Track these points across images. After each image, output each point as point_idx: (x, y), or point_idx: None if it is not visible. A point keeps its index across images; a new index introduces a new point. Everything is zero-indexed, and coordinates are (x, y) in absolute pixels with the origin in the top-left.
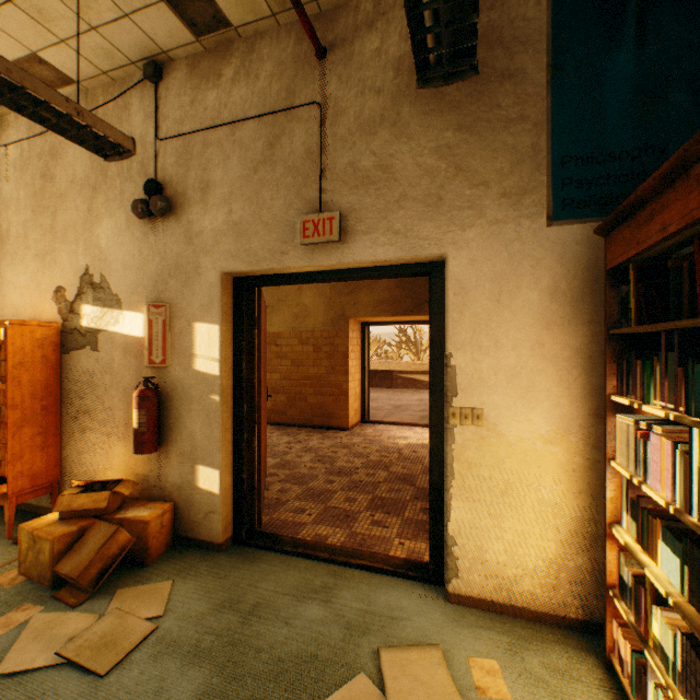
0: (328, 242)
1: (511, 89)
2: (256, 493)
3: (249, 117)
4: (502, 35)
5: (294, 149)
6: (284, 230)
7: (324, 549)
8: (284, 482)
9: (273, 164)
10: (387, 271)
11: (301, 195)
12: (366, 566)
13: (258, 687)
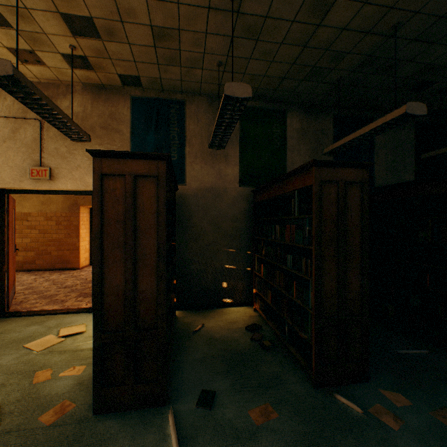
0: (45, 179)
1: (119, 136)
2: (6, 294)
3: (1, 116)
4: (116, 117)
5: (27, 136)
6: (22, 171)
7: (45, 311)
8: (28, 295)
9: (16, 141)
10: (75, 193)
11: (31, 157)
12: (65, 312)
13: (3, 346)
